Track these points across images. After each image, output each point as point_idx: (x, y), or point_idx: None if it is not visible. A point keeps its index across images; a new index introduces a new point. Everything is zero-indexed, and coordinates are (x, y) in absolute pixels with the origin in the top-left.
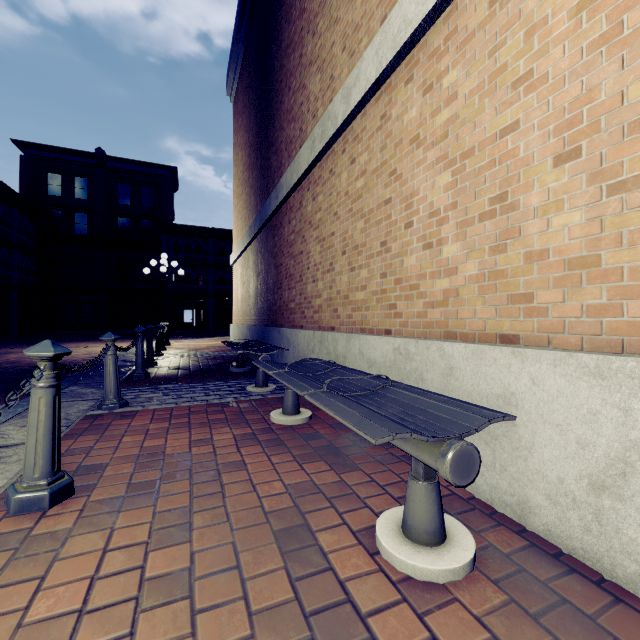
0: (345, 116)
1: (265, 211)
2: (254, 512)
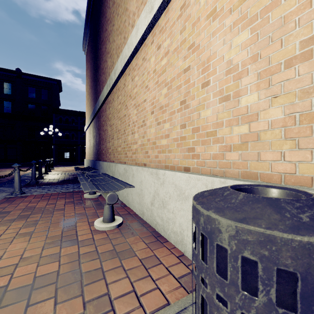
0: (114, 80)
1: (95, 109)
2: (61, 220)
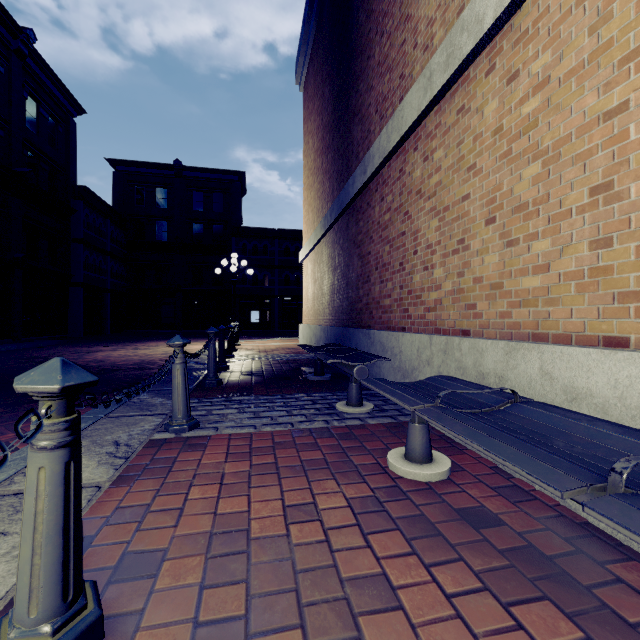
0: (502, 7)
1: (346, 193)
2: None
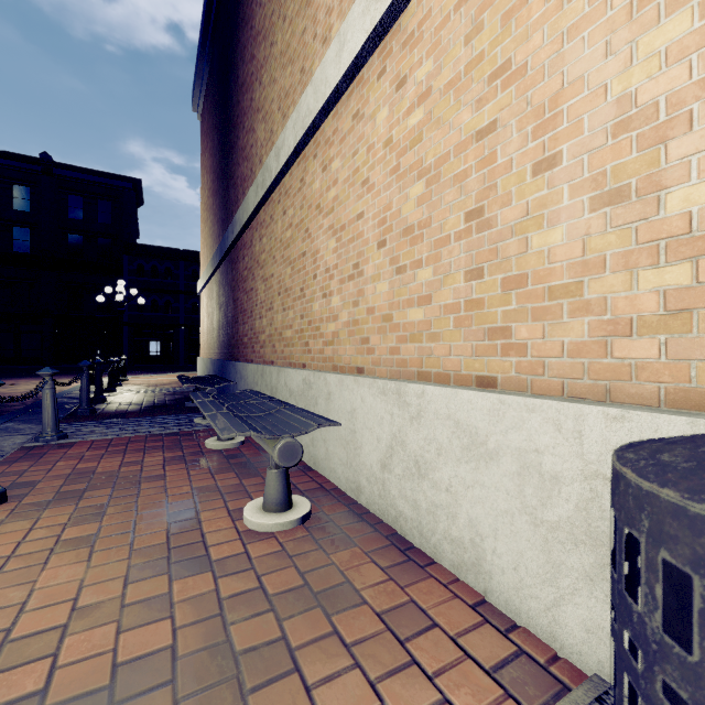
0: (276, 172)
1: (224, 243)
2: (160, 505)
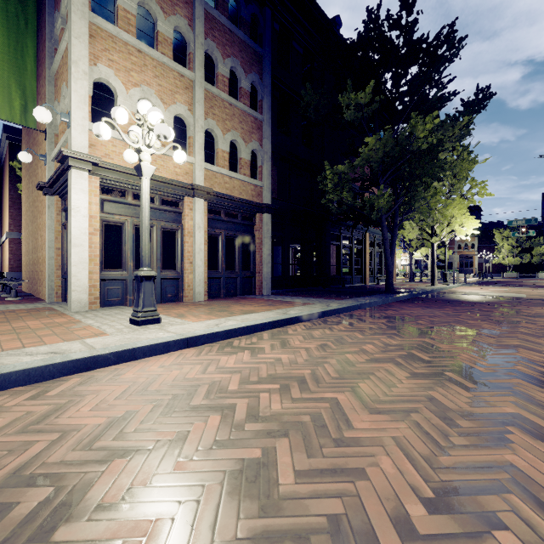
0: (2, 242)
1: None
2: None
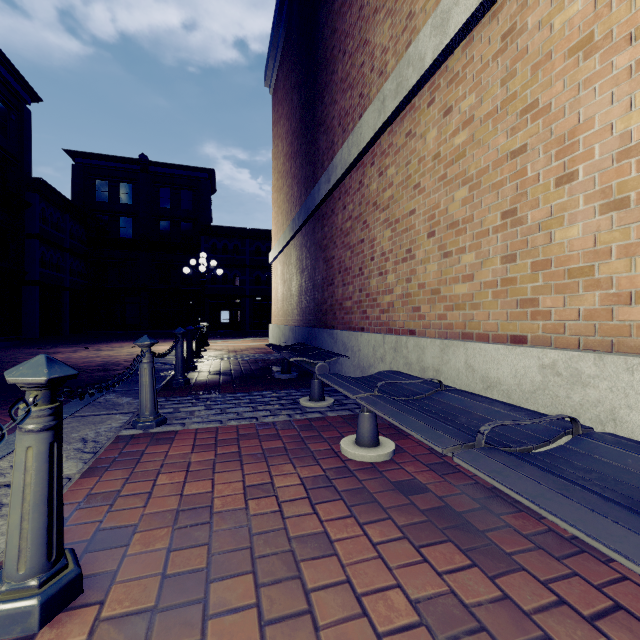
0: (438, 51)
1: (312, 199)
2: None
